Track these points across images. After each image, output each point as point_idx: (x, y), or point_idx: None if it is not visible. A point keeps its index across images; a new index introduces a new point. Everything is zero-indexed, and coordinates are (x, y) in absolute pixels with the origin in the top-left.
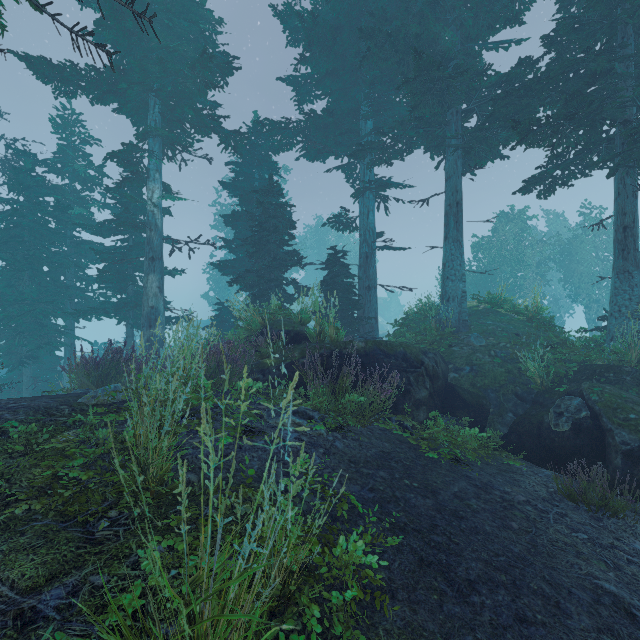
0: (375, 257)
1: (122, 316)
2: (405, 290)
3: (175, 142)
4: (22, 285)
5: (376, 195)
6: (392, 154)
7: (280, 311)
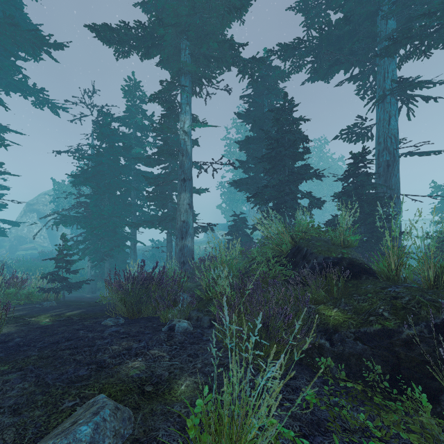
0: (398, 165)
1: (163, 227)
2: (440, 199)
3: (201, 77)
4: (103, 205)
5: (397, 99)
6: (434, 41)
7: (312, 229)
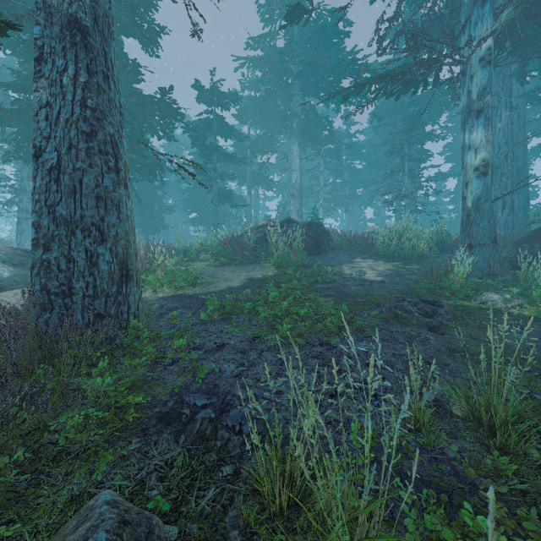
0: None
1: None
2: None
3: None
4: None
5: None
6: None
7: None
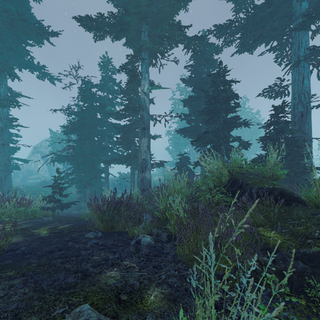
0: (310, 115)
1: (128, 163)
2: None
3: (157, 52)
4: (85, 147)
5: (309, 63)
6: None
7: (246, 165)
